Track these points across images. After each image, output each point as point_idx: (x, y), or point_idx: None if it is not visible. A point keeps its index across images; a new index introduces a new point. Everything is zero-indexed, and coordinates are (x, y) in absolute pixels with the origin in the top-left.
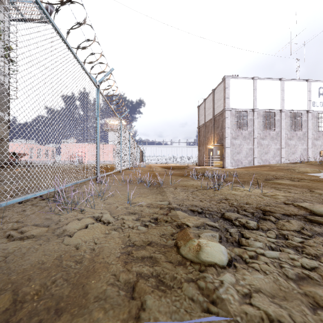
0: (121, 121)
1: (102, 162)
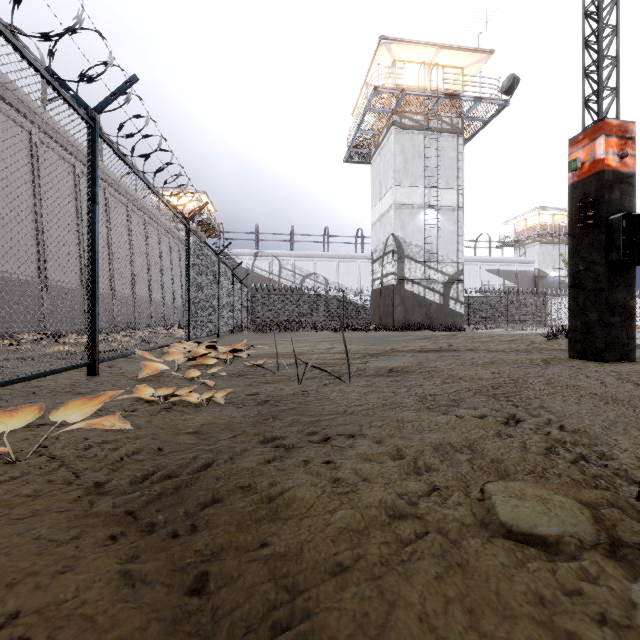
0: None
1: None
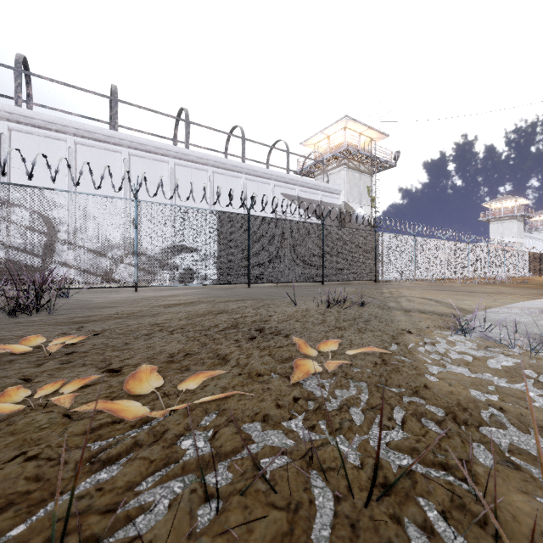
0: (517, 200)
1: (418, 272)
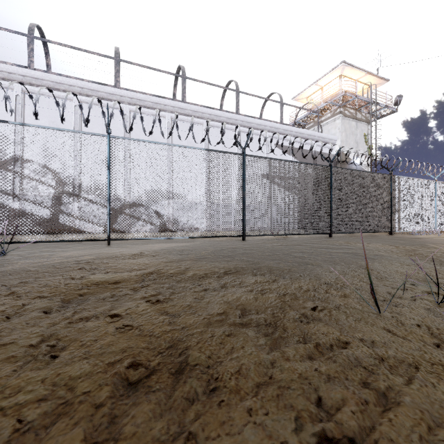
0: None
1: (439, 222)
